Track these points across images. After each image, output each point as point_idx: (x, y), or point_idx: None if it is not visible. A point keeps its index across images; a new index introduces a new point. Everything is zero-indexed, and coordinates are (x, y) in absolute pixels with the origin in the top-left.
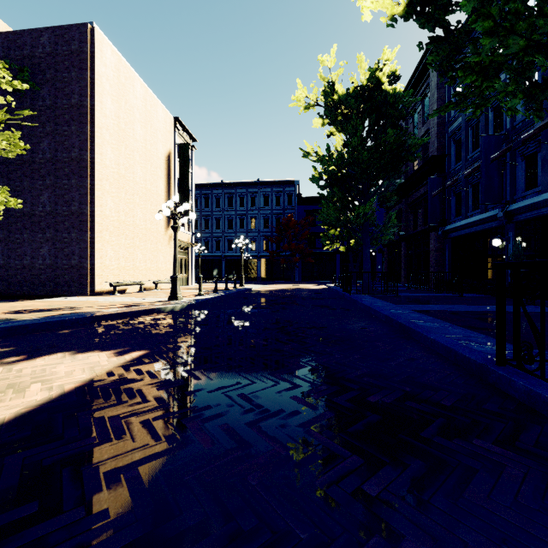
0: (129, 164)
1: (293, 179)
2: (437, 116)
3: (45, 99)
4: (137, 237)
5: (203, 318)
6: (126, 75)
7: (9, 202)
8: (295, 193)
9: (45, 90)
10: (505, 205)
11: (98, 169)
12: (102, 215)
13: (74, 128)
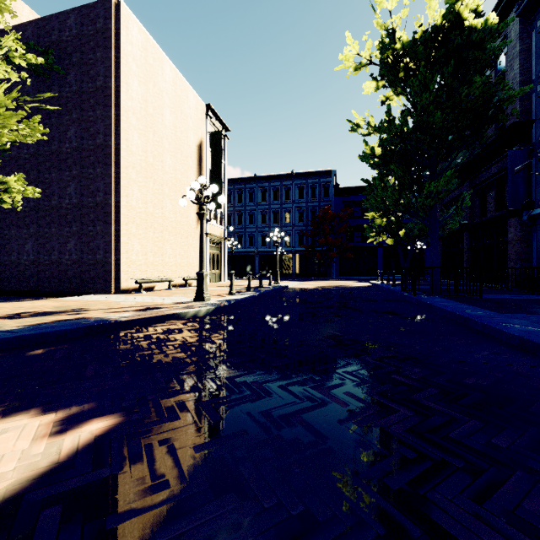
0: (158, 152)
1: (329, 169)
2: (520, 72)
3: (72, 85)
4: (166, 230)
5: (231, 330)
6: (154, 56)
7: (26, 191)
8: (332, 183)
9: (72, 75)
10: None
11: (124, 156)
12: (128, 206)
13: (99, 113)
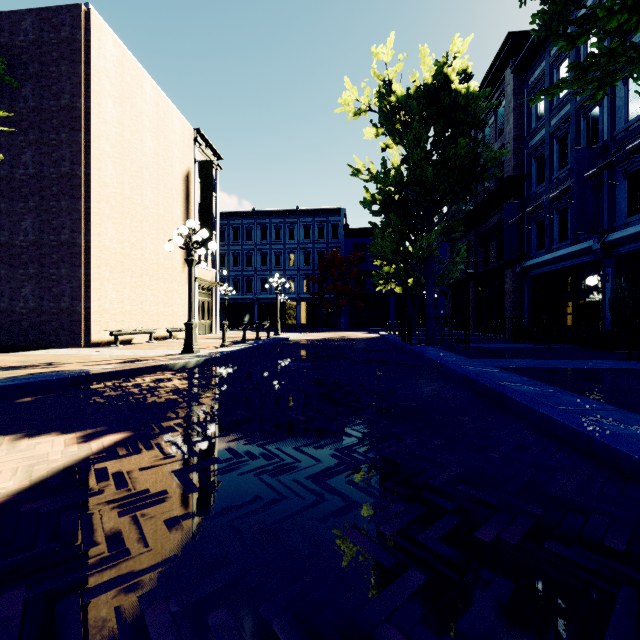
0: (136, 184)
1: (339, 207)
2: (515, 128)
3: (28, 100)
4: (146, 274)
5: (222, 378)
6: (132, 73)
7: None
8: (342, 223)
9: (28, 88)
10: (602, 235)
11: (96, 189)
12: (100, 246)
13: (64, 137)
